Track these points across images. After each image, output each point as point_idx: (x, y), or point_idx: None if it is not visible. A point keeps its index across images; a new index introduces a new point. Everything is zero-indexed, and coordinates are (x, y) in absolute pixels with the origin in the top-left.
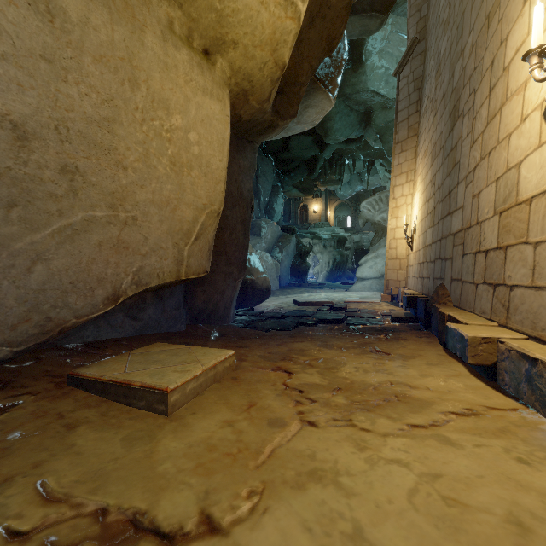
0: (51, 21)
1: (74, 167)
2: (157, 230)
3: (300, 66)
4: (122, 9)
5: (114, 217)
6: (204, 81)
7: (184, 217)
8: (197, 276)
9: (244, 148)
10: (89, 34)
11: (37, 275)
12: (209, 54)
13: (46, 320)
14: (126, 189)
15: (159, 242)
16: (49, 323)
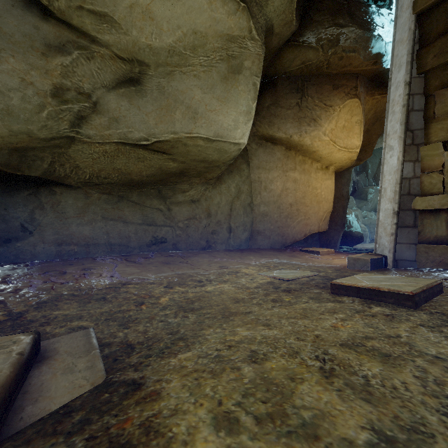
0: (295, 182)
1: (298, 209)
2: (313, 220)
3: (371, 137)
4: (307, 172)
5: (305, 218)
6: (326, 177)
7: (320, 215)
8: (323, 231)
9: (344, 174)
10: (301, 181)
11: (294, 231)
12: (327, 167)
13: (295, 239)
14: (307, 211)
15: (314, 222)
16: (295, 240)
